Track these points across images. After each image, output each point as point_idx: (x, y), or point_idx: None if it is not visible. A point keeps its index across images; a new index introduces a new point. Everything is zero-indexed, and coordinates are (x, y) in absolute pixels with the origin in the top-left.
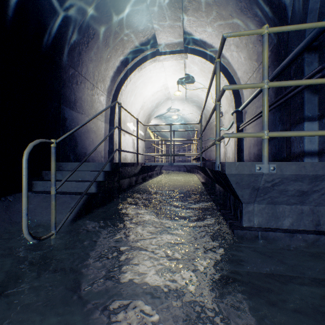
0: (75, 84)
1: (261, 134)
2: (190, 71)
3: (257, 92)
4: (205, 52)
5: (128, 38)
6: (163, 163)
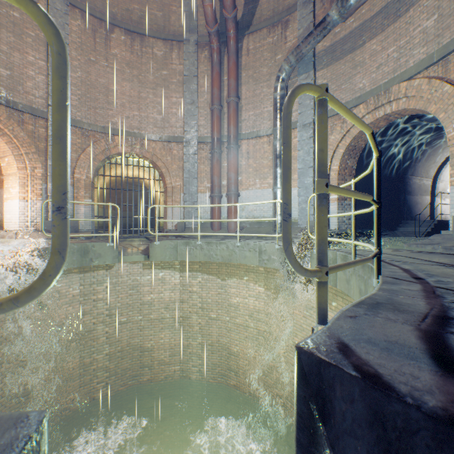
0: (410, 182)
1: None
2: None
3: None
4: None
5: (446, 145)
6: None
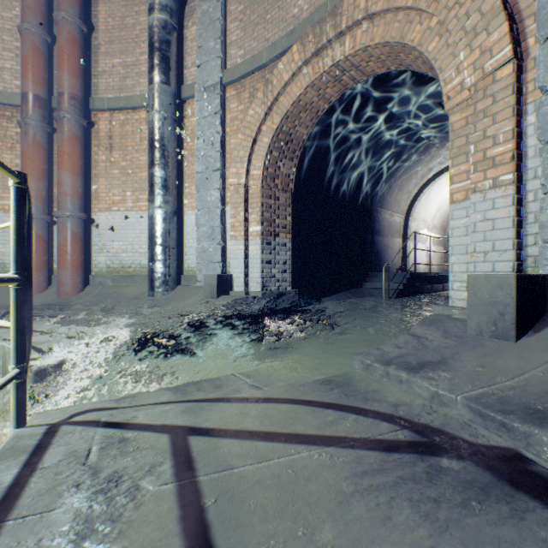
0: (380, 218)
1: None
2: None
3: None
4: None
5: (421, 168)
6: None
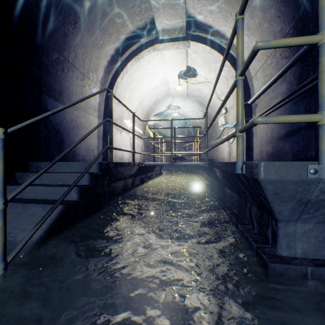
0: (60, 71)
1: (319, 116)
2: (192, 63)
3: (274, 80)
4: (210, 38)
5: (123, 21)
6: (163, 163)
